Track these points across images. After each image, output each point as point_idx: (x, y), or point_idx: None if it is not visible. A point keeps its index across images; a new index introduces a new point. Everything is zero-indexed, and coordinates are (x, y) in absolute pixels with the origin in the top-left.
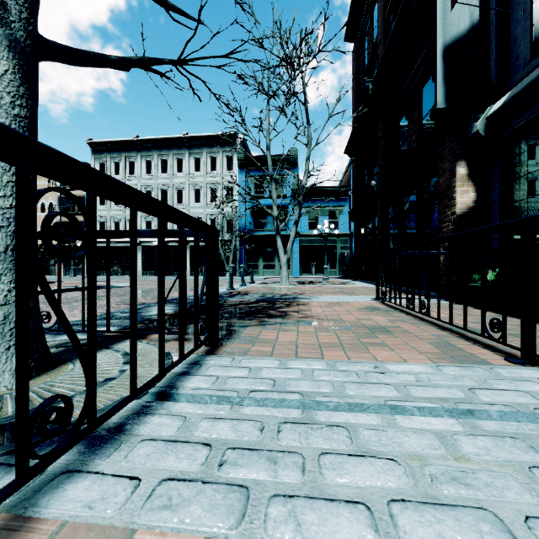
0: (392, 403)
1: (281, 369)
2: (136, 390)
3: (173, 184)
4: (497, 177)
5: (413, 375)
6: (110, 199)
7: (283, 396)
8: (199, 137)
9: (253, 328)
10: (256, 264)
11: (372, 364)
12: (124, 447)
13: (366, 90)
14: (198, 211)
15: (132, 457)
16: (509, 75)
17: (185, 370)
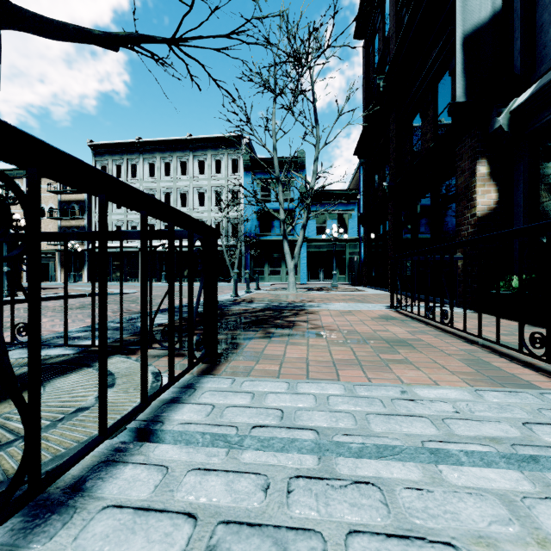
0: (431, 446)
1: (290, 394)
2: (106, 430)
3: (176, 187)
4: (521, 176)
5: (449, 403)
6: (66, 183)
7: (293, 434)
8: (203, 139)
9: (257, 341)
10: (262, 270)
11: (398, 387)
12: (76, 520)
13: (377, 88)
14: (202, 215)
15: (84, 539)
16: (535, 65)
17: (175, 397)
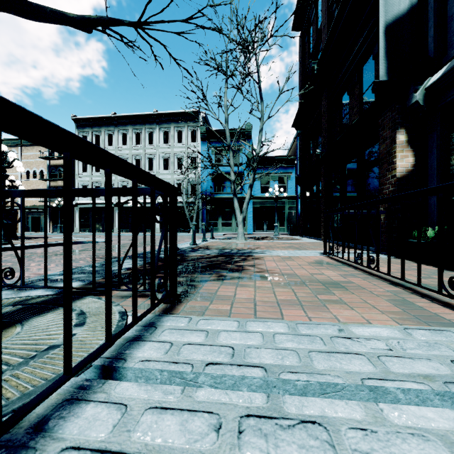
0: (370, 383)
1: (240, 333)
2: (70, 370)
3: (145, 154)
4: (434, 143)
5: (382, 341)
6: (30, 139)
7: (243, 371)
8: (167, 114)
9: (211, 283)
10: (216, 223)
11: (335, 326)
12: None
13: (312, 70)
14: (166, 177)
15: None
16: (446, 50)
17: (138, 335)
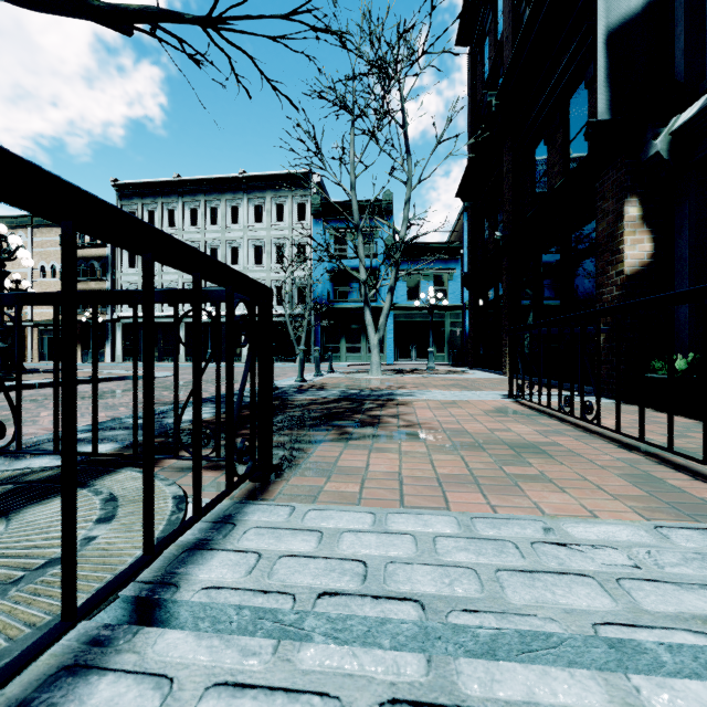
0: (611, 634)
1: (377, 534)
2: (74, 611)
3: (225, 239)
4: (685, 219)
5: (621, 550)
6: None
7: (383, 609)
8: (260, 177)
9: (329, 446)
10: (337, 347)
11: (538, 522)
12: None
13: (488, 107)
14: (259, 276)
15: None
16: (705, 70)
17: (203, 538)
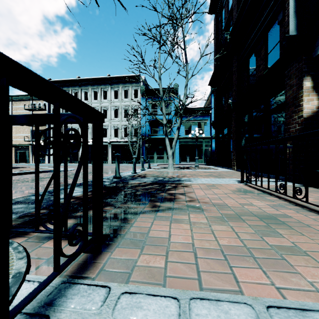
0: None
1: None
2: None
3: (101, 106)
4: None
5: None
6: None
7: None
8: (117, 77)
9: (145, 216)
10: (152, 156)
11: None
12: None
13: (225, 40)
14: (116, 123)
15: None
16: None
17: None
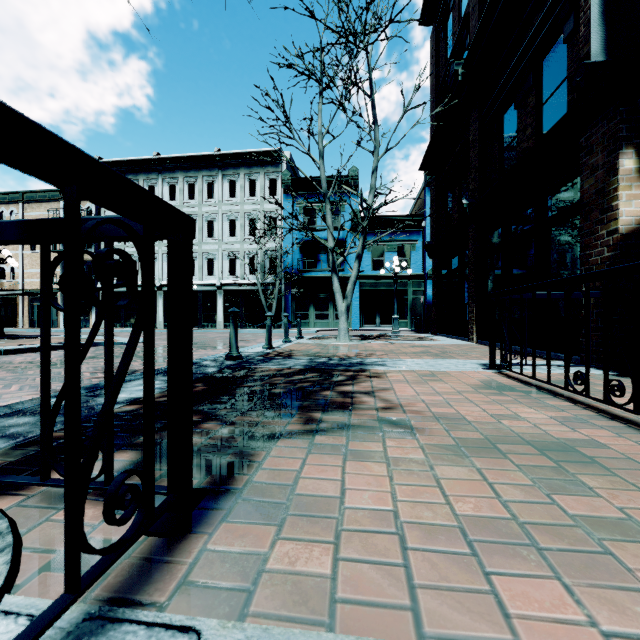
0: None
1: None
2: None
3: (202, 213)
4: None
5: None
6: None
7: None
8: (234, 155)
9: (288, 445)
10: (306, 314)
11: None
12: None
13: (454, 76)
14: (233, 247)
15: None
16: None
17: None
